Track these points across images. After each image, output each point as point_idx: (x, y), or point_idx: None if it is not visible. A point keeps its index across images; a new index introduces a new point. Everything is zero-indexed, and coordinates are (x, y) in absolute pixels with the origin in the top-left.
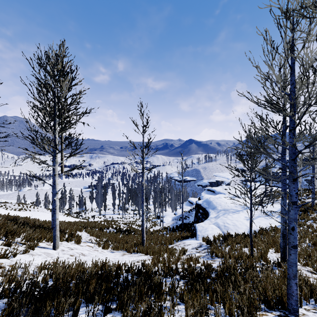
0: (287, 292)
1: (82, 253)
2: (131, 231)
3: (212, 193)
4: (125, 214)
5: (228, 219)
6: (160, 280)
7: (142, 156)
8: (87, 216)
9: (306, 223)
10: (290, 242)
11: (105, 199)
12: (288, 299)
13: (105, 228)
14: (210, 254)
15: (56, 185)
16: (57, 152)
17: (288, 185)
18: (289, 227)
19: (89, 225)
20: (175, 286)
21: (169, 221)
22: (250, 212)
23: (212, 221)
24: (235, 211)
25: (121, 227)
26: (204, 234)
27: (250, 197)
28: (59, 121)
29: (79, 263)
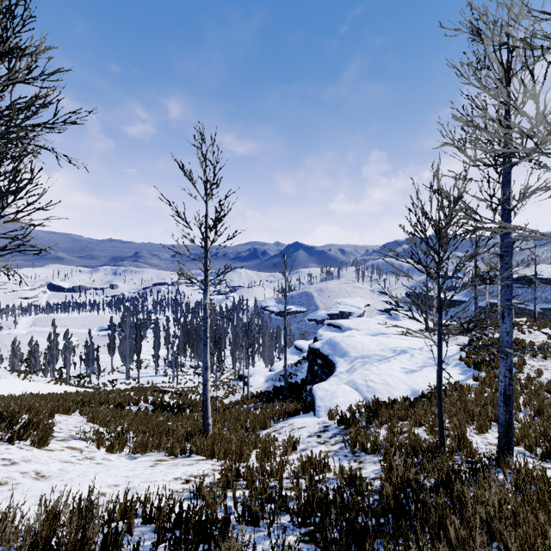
0: None
1: (41, 471)
2: (185, 405)
3: (336, 330)
4: (178, 375)
5: (372, 372)
6: None
7: (205, 246)
8: (102, 381)
9: None
10: None
11: (139, 348)
12: None
13: (131, 403)
14: (350, 448)
15: None
16: None
17: None
18: None
19: (94, 399)
20: None
21: (261, 383)
22: (438, 352)
23: (342, 379)
24: (381, 359)
25: (164, 400)
26: (330, 404)
27: (439, 318)
28: None
29: None
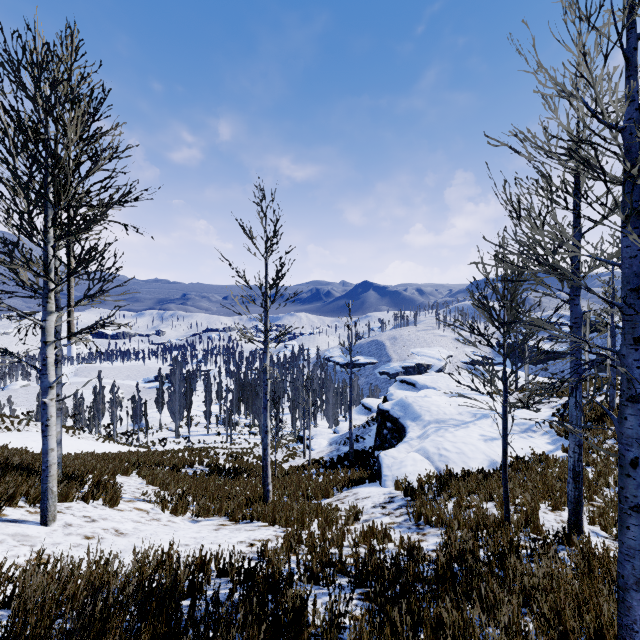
0: (618, 623)
1: (119, 529)
2: (242, 469)
3: (410, 388)
4: (232, 435)
5: (447, 440)
6: (302, 600)
7: (265, 305)
8: (150, 439)
9: (603, 444)
10: (628, 498)
11: (189, 403)
12: (621, 639)
13: (186, 465)
14: (414, 520)
15: (49, 368)
16: (51, 288)
17: (620, 354)
18: (624, 458)
19: (149, 460)
20: (339, 612)
21: (323, 446)
22: (503, 425)
23: (413, 446)
24: (458, 424)
25: (220, 463)
26: (397, 474)
27: (504, 391)
28: (54, 210)
29: (99, 560)
